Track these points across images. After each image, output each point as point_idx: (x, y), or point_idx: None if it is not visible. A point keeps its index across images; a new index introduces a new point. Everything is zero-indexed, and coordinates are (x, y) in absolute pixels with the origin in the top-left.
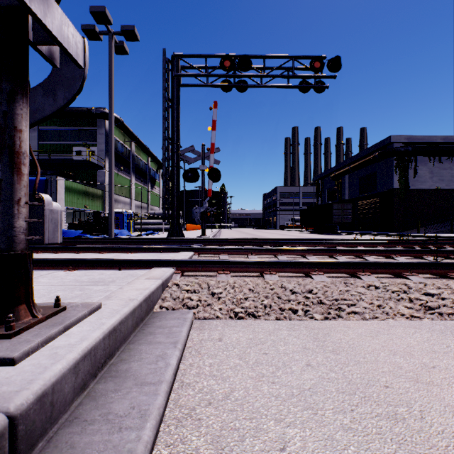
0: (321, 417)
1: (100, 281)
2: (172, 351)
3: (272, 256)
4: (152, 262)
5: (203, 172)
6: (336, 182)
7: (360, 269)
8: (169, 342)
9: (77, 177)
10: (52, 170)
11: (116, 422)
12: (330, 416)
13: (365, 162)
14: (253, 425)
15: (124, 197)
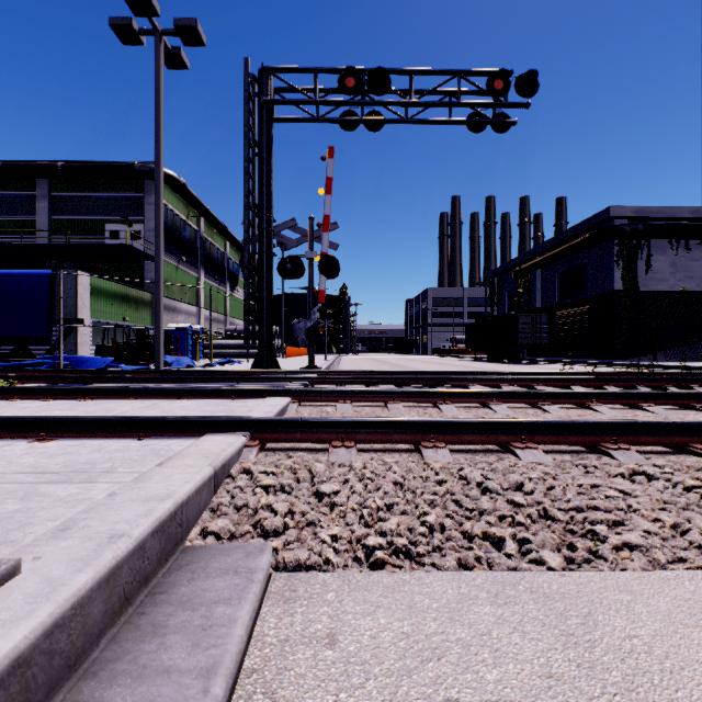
0: None
1: (83, 469)
2: None
3: (429, 404)
4: (204, 422)
5: (312, 263)
6: (522, 281)
7: (605, 436)
8: (193, 668)
9: (112, 273)
10: (72, 261)
11: None
12: None
13: (569, 249)
14: None
15: (188, 304)
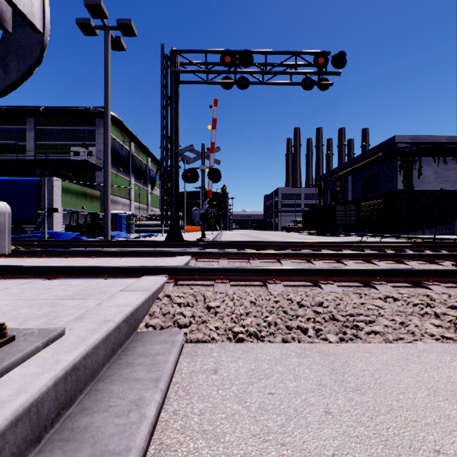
0: None
1: (78, 293)
2: (151, 394)
3: (275, 261)
4: (142, 269)
5: (203, 172)
6: (339, 183)
7: (374, 277)
8: (149, 378)
9: (75, 178)
10: (50, 171)
11: None
12: None
13: (369, 163)
14: None
15: (123, 198)
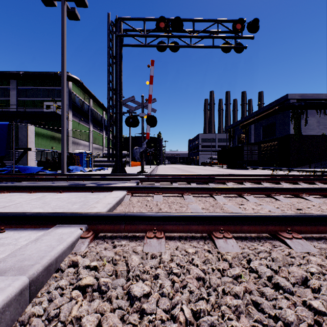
0: None
1: None
2: None
3: (207, 195)
4: (53, 217)
5: (142, 119)
6: (244, 130)
7: None
8: None
9: (47, 125)
10: (27, 120)
11: None
12: None
13: (267, 114)
14: None
15: (84, 141)
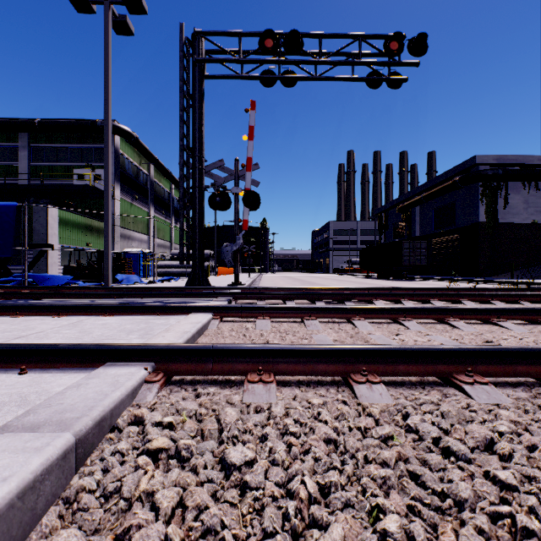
0: None
1: None
2: None
3: (343, 320)
4: (101, 351)
5: (237, 197)
6: (404, 215)
7: None
8: None
9: (79, 208)
10: (46, 198)
11: None
12: None
13: (442, 190)
14: None
15: (140, 233)
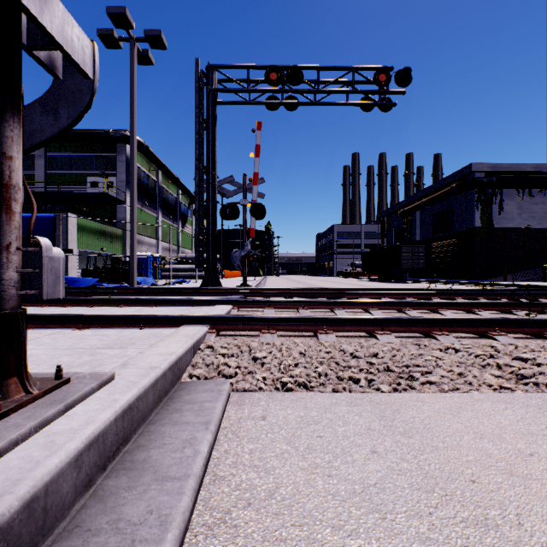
0: (391, 523)
1: (116, 343)
2: (202, 434)
3: (328, 310)
4: (180, 318)
5: (245, 208)
6: (405, 220)
7: (435, 327)
8: (199, 422)
9: (92, 214)
10: (62, 205)
11: (128, 532)
12: (402, 522)
13: (440, 196)
14: (304, 535)
15: (149, 238)
